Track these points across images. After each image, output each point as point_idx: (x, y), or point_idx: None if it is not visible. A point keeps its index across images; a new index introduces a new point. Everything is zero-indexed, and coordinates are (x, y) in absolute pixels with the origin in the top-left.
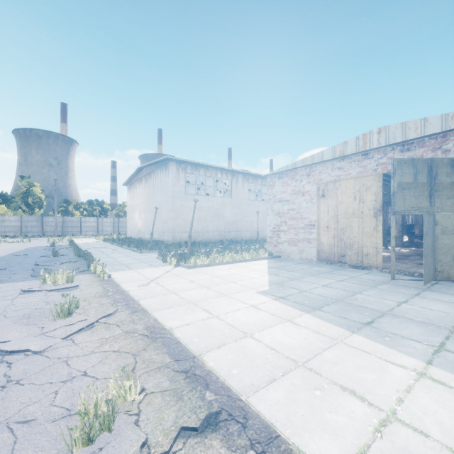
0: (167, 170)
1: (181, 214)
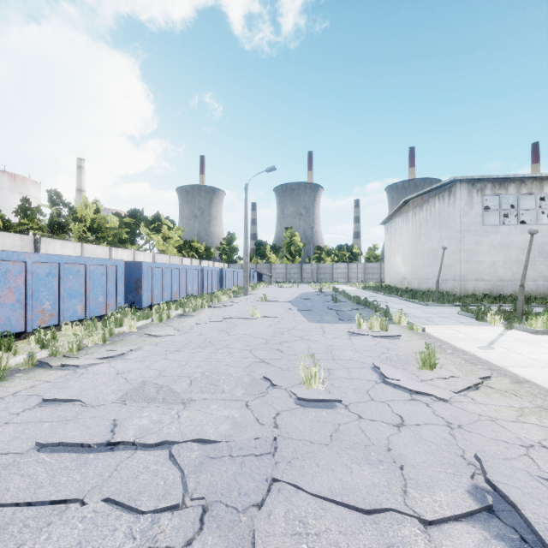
0: (452, 196)
1: (476, 255)
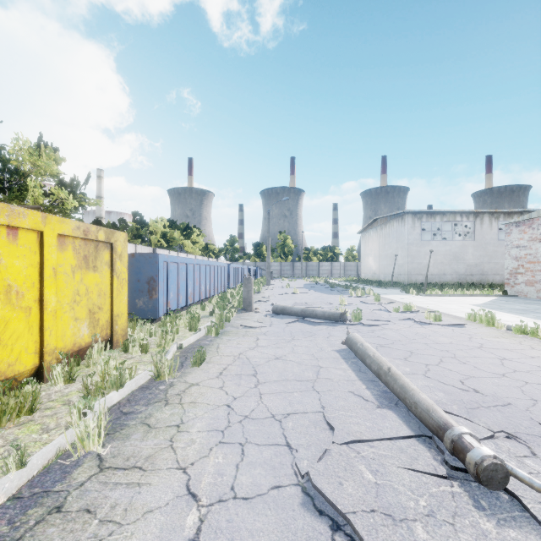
0: (403, 221)
1: (417, 259)
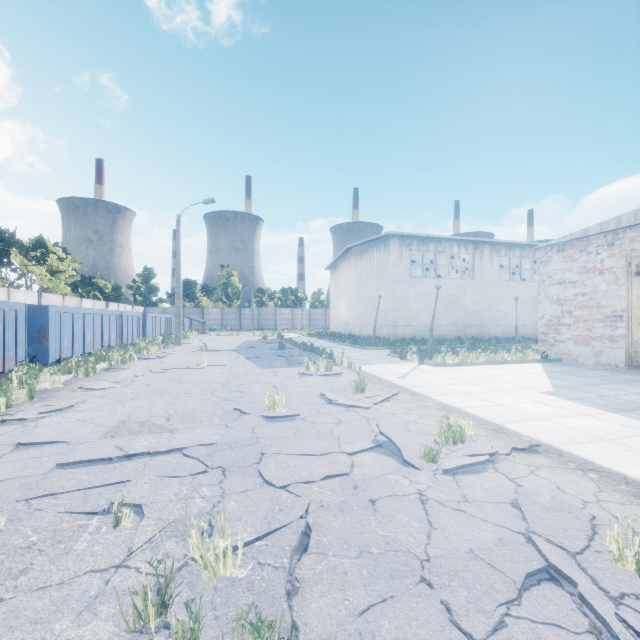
0: (387, 249)
1: (405, 303)
